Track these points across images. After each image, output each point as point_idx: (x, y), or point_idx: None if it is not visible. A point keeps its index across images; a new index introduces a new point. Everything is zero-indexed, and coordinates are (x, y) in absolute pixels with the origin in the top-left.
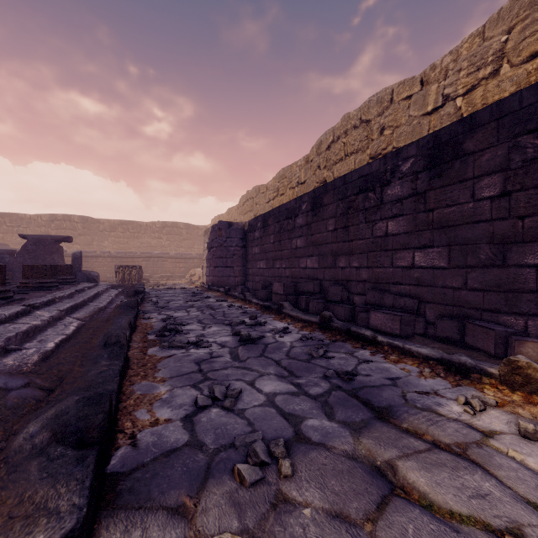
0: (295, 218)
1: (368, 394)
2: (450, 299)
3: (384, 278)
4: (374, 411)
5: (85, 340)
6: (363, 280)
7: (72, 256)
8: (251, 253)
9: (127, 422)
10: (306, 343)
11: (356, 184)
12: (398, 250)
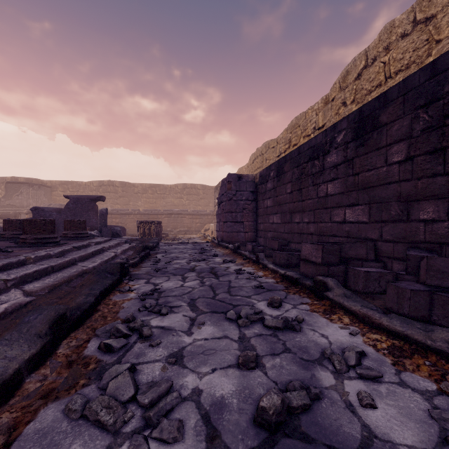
0: (324, 157)
1: None
2: None
3: None
4: None
5: None
6: None
7: (99, 213)
8: (263, 206)
9: None
10: None
11: None
12: None
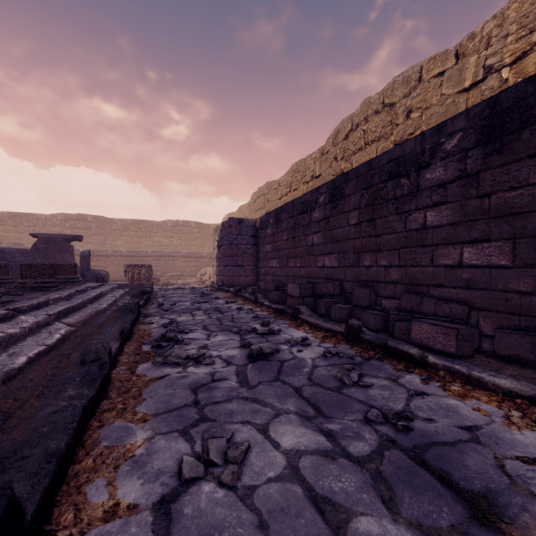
0: (311, 213)
1: (442, 460)
2: (516, 307)
3: (421, 279)
4: (463, 499)
5: (68, 351)
6: (394, 281)
7: (81, 255)
8: (263, 251)
9: (68, 511)
10: (332, 361)
11: (385, 169)
12: (439, 246)
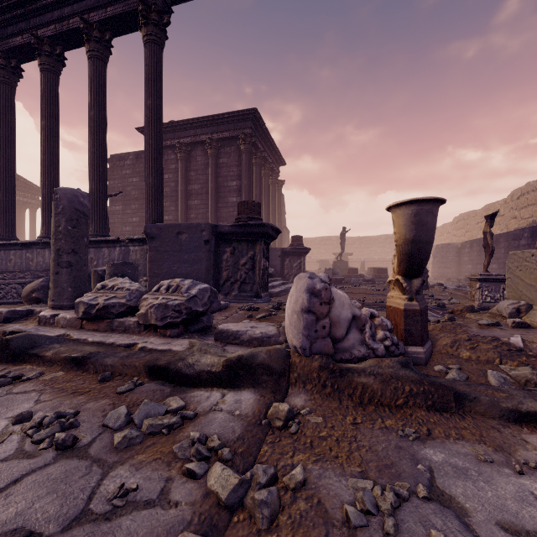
0: None
1: None
2: None
3: None
4: None
5: None
6: None
7: (361, 263)
8: (463, 260)
9: None
10: None
11: (511, 237)
12: None
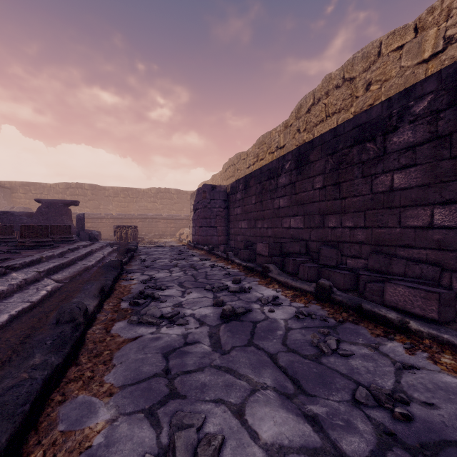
0: (277, 178)
1: None
2: None
3: (388, 240)
4: None
5: (51, 308)
6: (359, 241)
7: (76, 218)
8: (233, 214)
9: None
10: (305, 323)
11: (350, 135)
12: (408, 207)
